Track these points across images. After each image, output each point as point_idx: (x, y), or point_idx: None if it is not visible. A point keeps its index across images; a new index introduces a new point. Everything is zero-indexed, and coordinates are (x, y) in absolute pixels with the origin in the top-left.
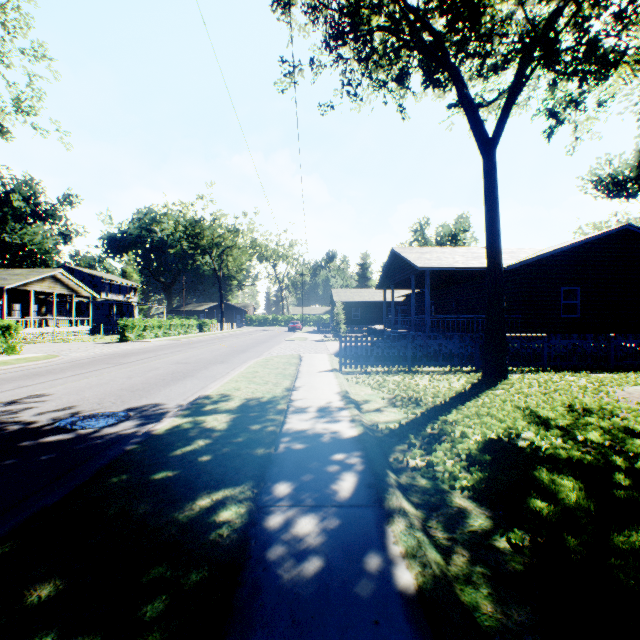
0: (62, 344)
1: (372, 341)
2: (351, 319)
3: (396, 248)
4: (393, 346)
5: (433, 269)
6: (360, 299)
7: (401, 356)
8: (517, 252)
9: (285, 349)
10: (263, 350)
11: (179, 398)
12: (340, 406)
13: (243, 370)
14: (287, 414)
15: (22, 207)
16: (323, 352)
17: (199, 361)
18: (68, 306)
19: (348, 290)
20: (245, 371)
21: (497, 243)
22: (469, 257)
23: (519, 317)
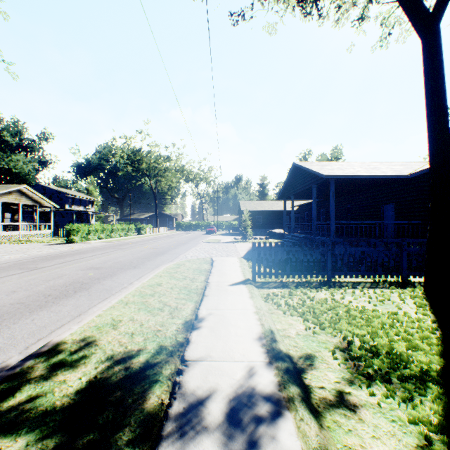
0: (17, 245)
1: (288, 249)
2: (254, 224)
3: (297, 162)
4: (311, 254)
5: (338, 177)
6: (261, 209)
7: (308, 260)
8: (408, 164)
9: (200, 251)
10: (180, 252)
11: (21, 343)
12: (272, 393)
13: (146, 281)
14: (159, 441)
15: (9, 141)
16: (233, 254)
17: (113, 266)
18: (35, 214)
19: (252, 202)
20: (147, 283)
21: (446, 133)
22: (367, 168)
23: (419, 223)
